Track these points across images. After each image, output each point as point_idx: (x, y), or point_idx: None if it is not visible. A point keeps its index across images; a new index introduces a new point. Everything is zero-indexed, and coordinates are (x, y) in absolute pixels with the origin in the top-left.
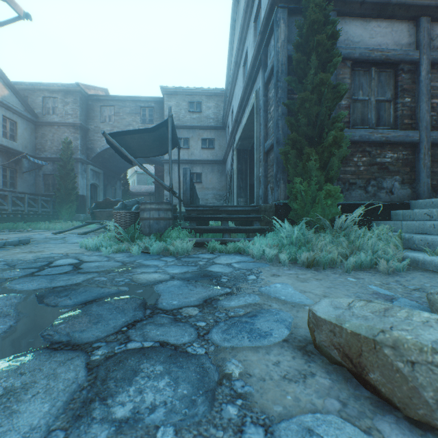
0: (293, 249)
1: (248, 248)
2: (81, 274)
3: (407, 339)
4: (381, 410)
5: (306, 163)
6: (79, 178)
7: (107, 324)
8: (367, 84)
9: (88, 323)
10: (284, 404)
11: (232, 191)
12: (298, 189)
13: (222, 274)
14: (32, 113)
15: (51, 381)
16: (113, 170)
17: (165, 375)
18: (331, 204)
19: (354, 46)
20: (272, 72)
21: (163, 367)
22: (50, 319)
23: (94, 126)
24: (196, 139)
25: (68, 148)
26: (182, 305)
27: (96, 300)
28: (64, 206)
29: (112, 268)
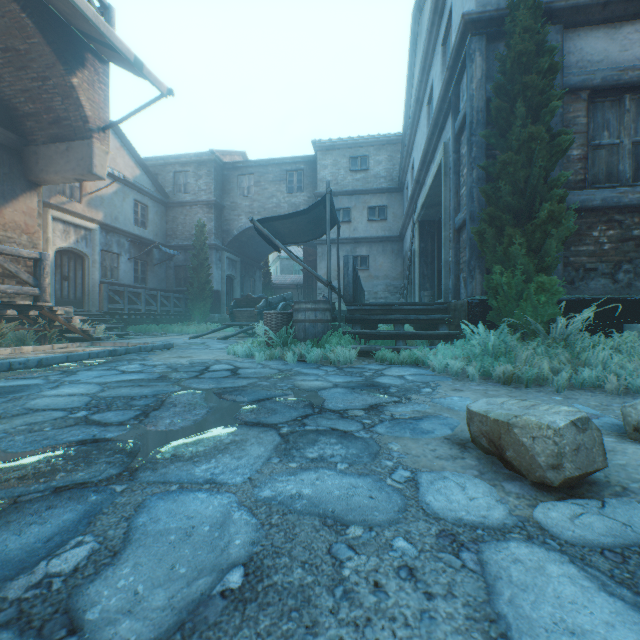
0: (488, 361)
1: (428, 359)
2: (242, 379)
3: (532, 420)
4: (513, 479)
5: (508, 247)
6: (213, 270)
7: (284, 414)
8: (616, 120)
9: (268, 413)
10: (431, 468)
11: (412, 280)
12: (497, 281)
13: (391, 385)
14: (163, 194)
15: (259, 439)
16: (252, 257)
17: (339, 444)
18: (546, 301)
19: (594, 68)
20: (465, 120)
21: (336, 440)
22: (236, 409)
23: (230, 203)
24: (360, 209)
25: (201, 233)
26: (348, 408)
27: (267, 399)
28: (197, 304)
29: (270, 375)
